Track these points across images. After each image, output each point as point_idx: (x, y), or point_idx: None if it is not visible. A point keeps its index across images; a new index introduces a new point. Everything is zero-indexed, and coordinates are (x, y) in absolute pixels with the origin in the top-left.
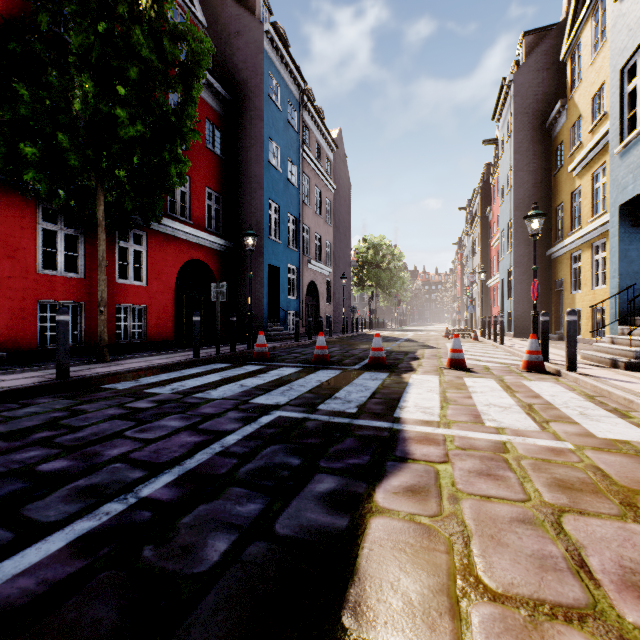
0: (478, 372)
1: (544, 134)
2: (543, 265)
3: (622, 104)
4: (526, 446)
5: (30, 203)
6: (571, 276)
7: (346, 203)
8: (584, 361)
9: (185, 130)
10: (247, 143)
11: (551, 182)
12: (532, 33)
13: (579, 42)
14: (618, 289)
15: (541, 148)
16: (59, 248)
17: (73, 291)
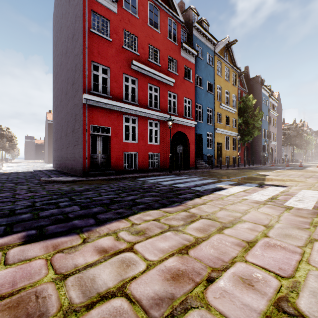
0: None
1: None
2: None
3: None
4: None
5: None
6: None
7: (280, 116)
8: None
9: (260, 129)
10: None
11: None
12: None
13: None
14: None
15: None
16: None
17: None
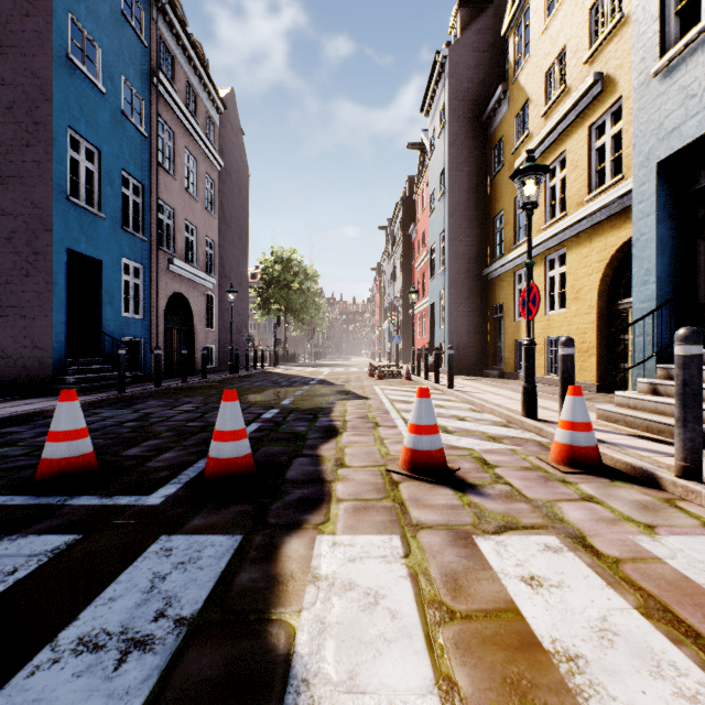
0: (483, 488)
1: (481, 129)
2: (480, 287)
3: None
4: None
5: None
6: (515, 299)
7: (242, 195)
8: (615, 426)
9: None
10: (16, 8)
11: (488, 188)
12: (468, 6)
13: (526, 10)
14: (656, 302)
15: (477, 146)
16: None
17: None
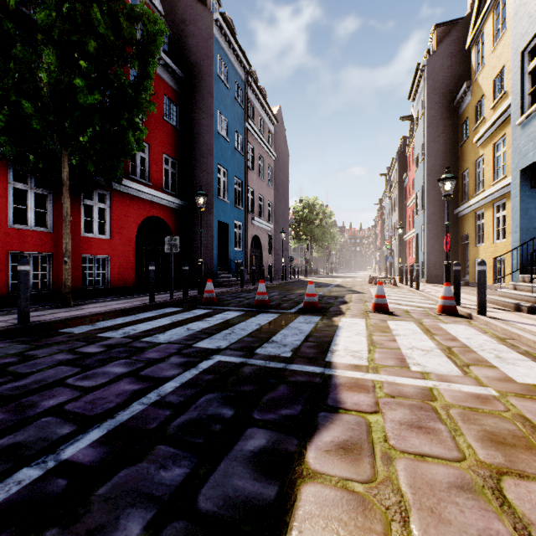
0: (399, 315)
1: (452, 111)
2: (451, 222)
3: (523, 82)
4: (452, 393)
5: (2, 165)
6: (475, 231)
7: (285, 169)
8: (490, 305)
9: (141, 101)
10: (199, 116)
11: (458, 152)
12: (442, 25)
13: (482, 32)
14: (519, 242)
15: (450, 123)
16: (29, 205)
17: (42, 243)
